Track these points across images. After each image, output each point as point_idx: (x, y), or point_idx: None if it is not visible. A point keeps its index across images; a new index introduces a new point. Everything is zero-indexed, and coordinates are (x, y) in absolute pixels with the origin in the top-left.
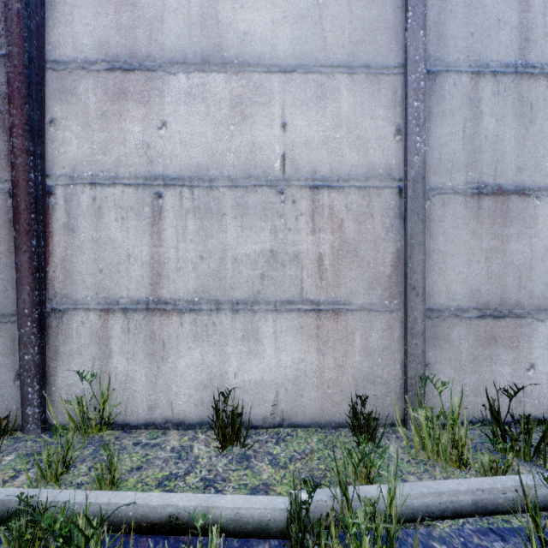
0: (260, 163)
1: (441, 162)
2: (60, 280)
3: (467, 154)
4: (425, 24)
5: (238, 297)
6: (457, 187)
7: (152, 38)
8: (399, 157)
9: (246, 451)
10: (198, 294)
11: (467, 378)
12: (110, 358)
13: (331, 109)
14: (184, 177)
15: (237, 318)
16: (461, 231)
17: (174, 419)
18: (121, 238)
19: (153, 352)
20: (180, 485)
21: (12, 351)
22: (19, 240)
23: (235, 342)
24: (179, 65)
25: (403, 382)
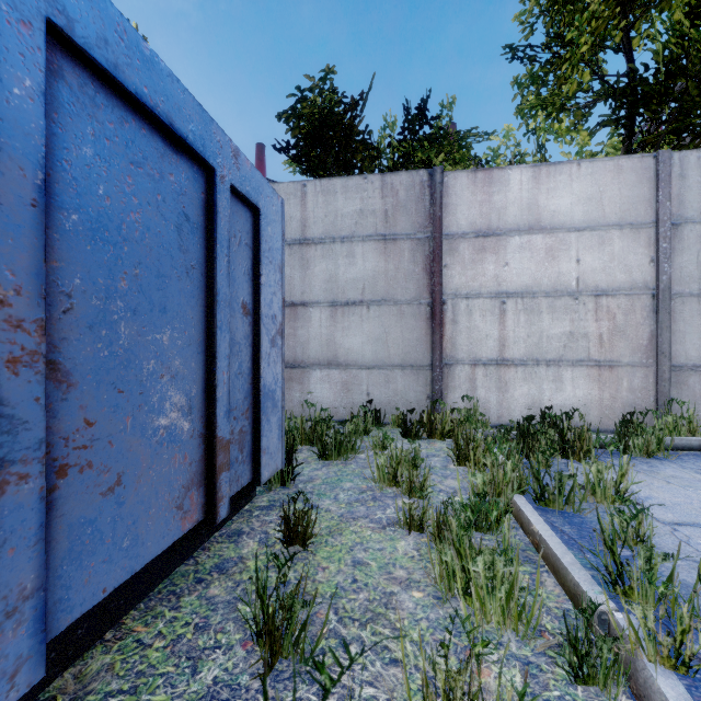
0: (563, 283)
1: (681, 277)
2: (449, 348)
3: (700, 272)
4: (670, 198)
5: (550, 358)
6: (693, 292)
7: (500, 219)
8: (652, 276)
9: None
10: (526, 356)
11: (700, 407)
12: (476, 390)
13: (608, 250)
14: (518, 292)
15: (549, 370)
16: (696, 319)
17: (512, 423)
18: (482, 326)
19: (500, 387)
20: None
21: (426, 384)
22: (435, 328)
23: (548, 383)
24: (515, 232)
25: (655, 408)
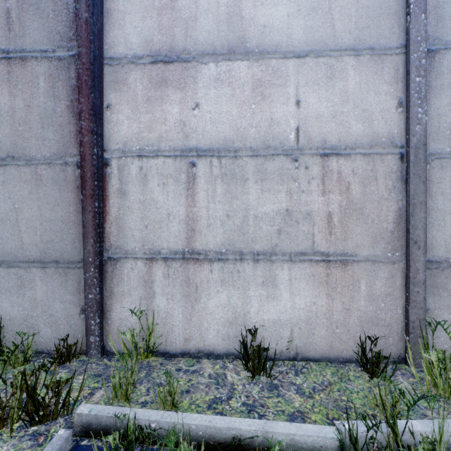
0: (277, 135)
1: (440, 130)
2: (114, 234)
3: None
4: (426, 8)
5: (258, 249)
6: None
7: (188, 35)
8: (401, 126)
9: (272, 381)
10: (225, 246)
11: None
12: (154, 298)
13: (339, 87)
14: (213, 149)
15: (258, 267)
16: None
17: (205, 349)
18: (162, 200)
19: (188, 294)
20: (227, 409)
21: (78, 291)
22: (85, 202)
23: (256, 287)
24: (209, 56)
25: (404, 325)
